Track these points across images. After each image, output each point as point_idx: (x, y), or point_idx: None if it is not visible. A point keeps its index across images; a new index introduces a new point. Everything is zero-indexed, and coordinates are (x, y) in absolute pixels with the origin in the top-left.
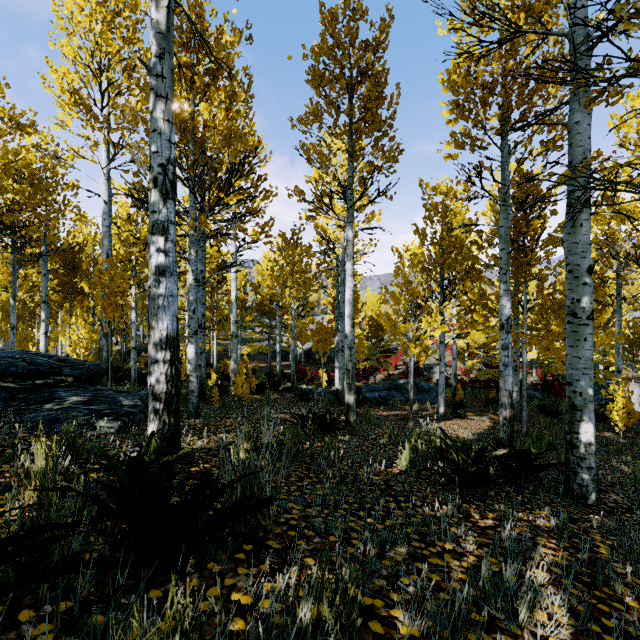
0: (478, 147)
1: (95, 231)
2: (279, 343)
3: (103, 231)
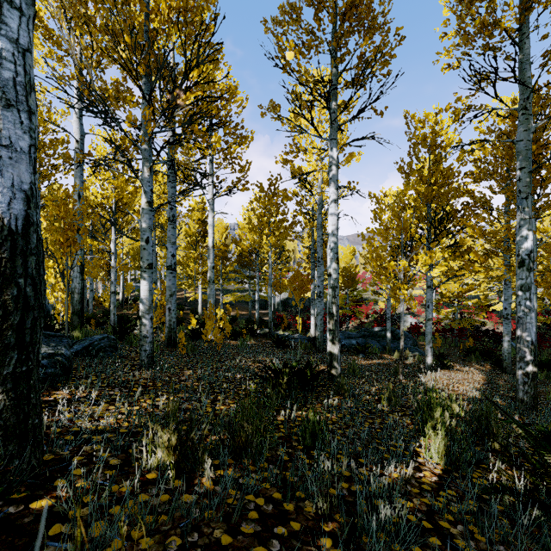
0: (488, 48)
1: (93, 190)
2: (258, 292)
3: (75, 171)
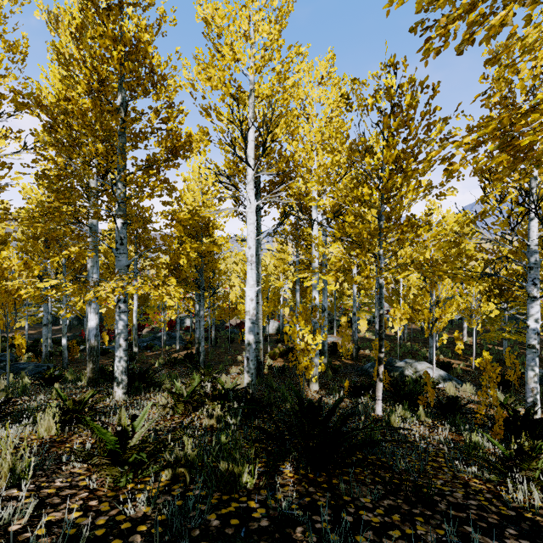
0: None
1: None
2: None
3: None
